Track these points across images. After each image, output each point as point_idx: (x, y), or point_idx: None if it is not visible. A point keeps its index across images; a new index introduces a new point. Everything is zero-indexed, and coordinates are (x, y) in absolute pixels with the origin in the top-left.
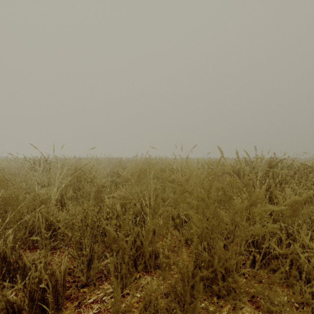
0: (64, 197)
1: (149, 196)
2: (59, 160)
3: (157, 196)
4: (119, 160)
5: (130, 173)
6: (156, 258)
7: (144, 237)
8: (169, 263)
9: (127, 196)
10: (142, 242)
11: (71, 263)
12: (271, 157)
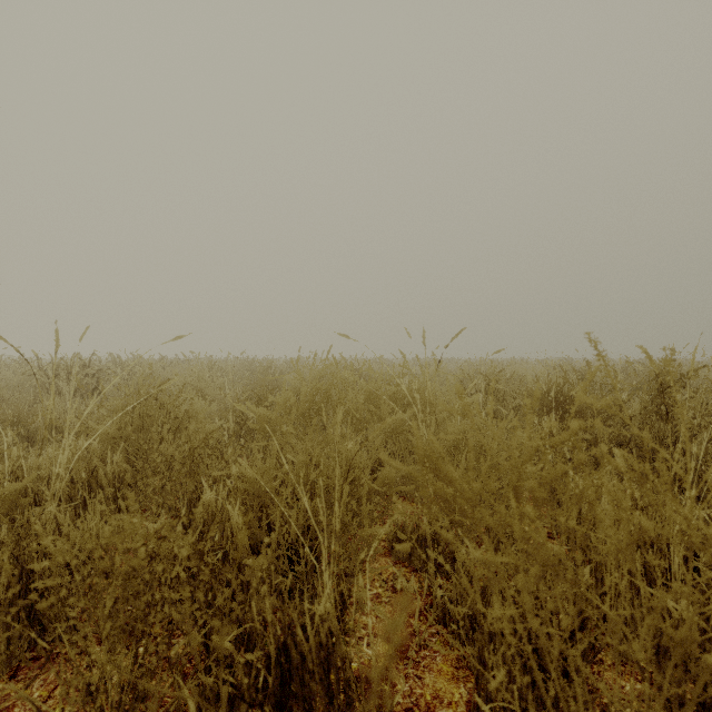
0: (97, 474)
1: (330, 486)
2: (121, 365)
3: (355, 481)
4: (268, 366)
5: (283, 407)
6: (350, 703)
7: (311, 639)
8: (393, 709)
9: (267, 480)
10: (303, 655)
11: (77, 709)
12: (663, 362)
